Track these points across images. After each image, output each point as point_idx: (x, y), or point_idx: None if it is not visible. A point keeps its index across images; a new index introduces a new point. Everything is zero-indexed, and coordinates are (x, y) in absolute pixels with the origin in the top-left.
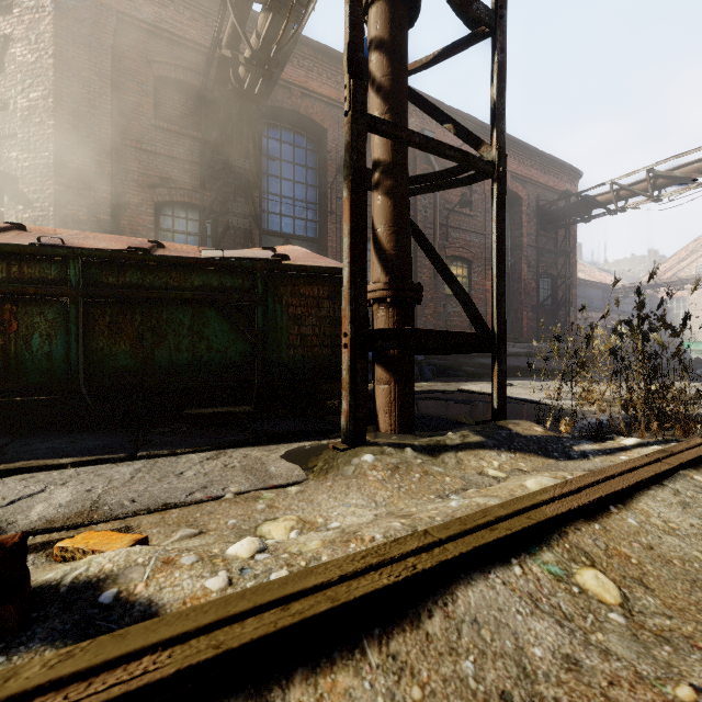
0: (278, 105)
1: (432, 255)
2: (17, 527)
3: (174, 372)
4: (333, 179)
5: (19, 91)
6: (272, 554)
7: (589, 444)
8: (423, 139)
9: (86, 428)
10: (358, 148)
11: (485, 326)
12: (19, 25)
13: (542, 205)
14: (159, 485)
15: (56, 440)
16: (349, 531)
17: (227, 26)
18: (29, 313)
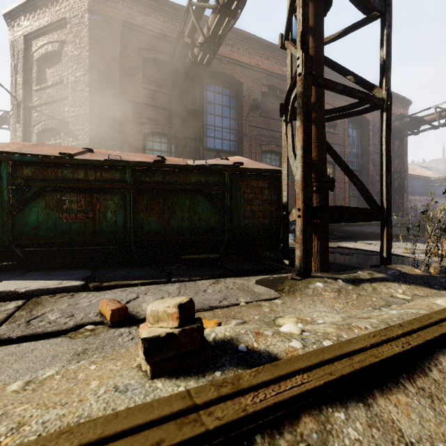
0: (213, 70)
1: (338, 159)
2: (142, 314)
3: (180, 233)
4: (247, 114)
5: (70, 72)
6: (310, 333)
7: None
8: (343, 87)
9: (129, 265)
10: (307, 95)
11: (376, 204)
12: (70, 34)
13: None
14: (198, 296)
15: (119, 271)
16: (341, 324)
17: (189, 24)
18: (105, 199)
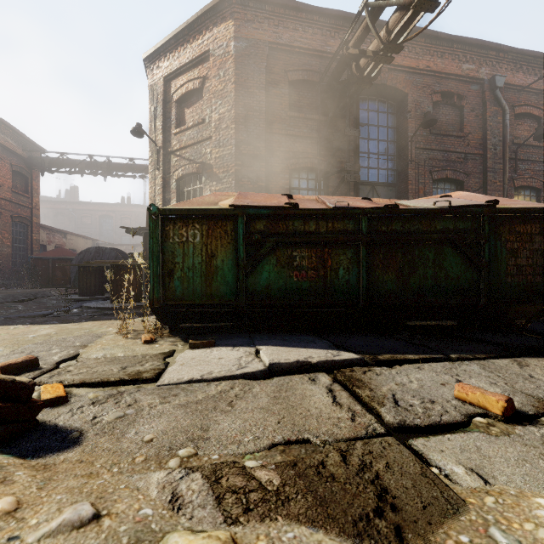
0: None
1: None
2: (521, 408)
3: (421, 294)
4: (414, 133)
5: (213, 110)
6: None
7: None
8: None
9: (345, 331)
10: None
11: None
12: (213, 68)
13: None
14: (542, 385)
15: (353, 339)
16: None
17: (357, 31)
18: (337, 253)
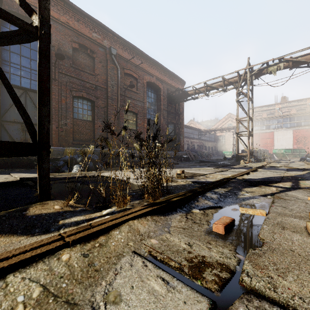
0: (14, 11)
1: (7, 87)
2: None
3: None
4: (55, 61)
5: None
6: None
7: (80, 216)
8: None
9: None
10: None
11: (35, 137)
12: None
13: (169, 93)
14: None
15: None
16: None
17: None
18: None
